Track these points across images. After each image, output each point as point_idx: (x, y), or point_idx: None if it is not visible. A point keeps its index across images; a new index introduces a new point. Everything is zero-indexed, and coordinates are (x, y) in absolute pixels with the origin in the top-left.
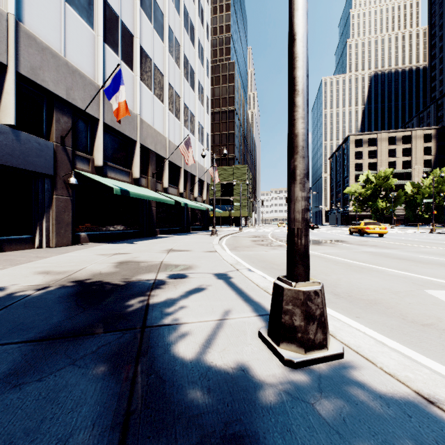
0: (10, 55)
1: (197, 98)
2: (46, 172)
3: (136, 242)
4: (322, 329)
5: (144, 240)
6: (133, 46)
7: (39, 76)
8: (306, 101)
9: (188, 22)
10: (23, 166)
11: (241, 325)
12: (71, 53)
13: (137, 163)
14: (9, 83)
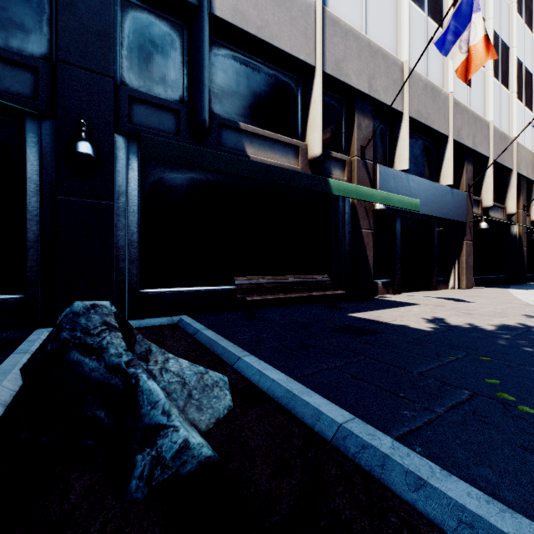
0: (450, 127)
1: None
2: (462, 220)
3: None
4: None
5: None
6: (508, 60)
7: (460, 136)
8: None
9: None
10: (454, 218)
11: None
12: (472, 102)
13: (512, 195)
14: (449, 151)
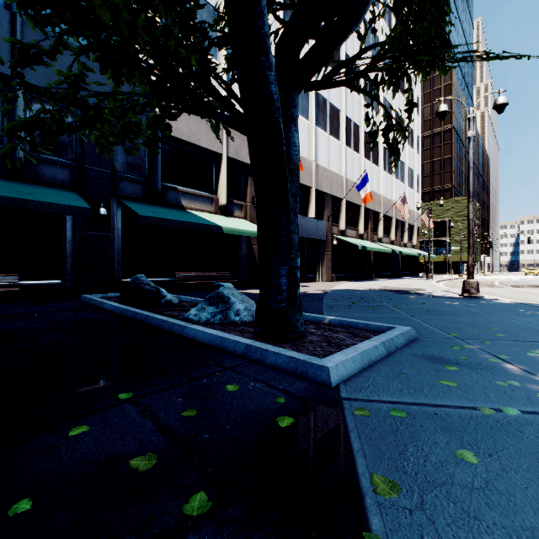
0: (313, 182)
1: (407, 144)
2: (323, 239)
3: (367, 281)
4: (476, 290)
5: (370, 281)
6: (359, 134)
7: (321, 187)
8: (472, 235)
9: None
10: (316, 237)
11: (453, 295)
12: (331, 164)
13: (362, 222)
14: (313, 196)
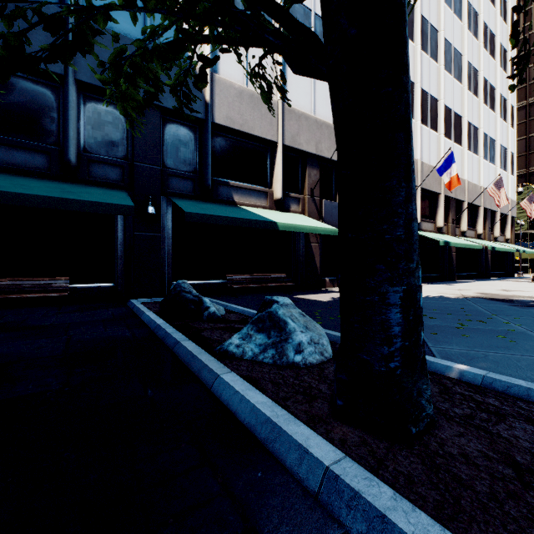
0: None
1: (499, 117)
2: None
3: (450, 284)
4: None
5: (453, 283)
6: (437, 109)
7: None
8: None
9: (487, 36)
10: None
11: None
12: None
13: (440, 213)
14: None
